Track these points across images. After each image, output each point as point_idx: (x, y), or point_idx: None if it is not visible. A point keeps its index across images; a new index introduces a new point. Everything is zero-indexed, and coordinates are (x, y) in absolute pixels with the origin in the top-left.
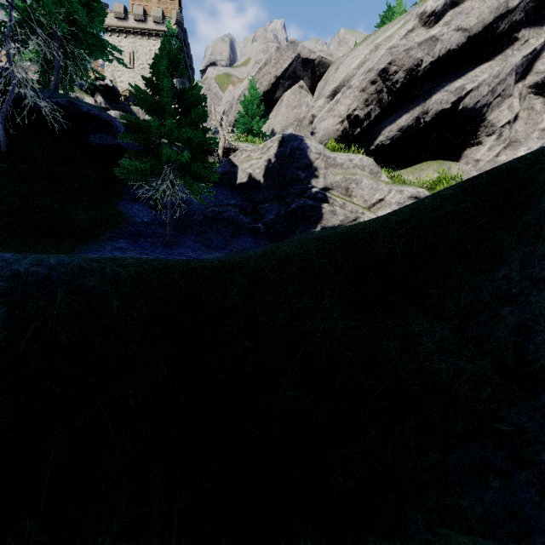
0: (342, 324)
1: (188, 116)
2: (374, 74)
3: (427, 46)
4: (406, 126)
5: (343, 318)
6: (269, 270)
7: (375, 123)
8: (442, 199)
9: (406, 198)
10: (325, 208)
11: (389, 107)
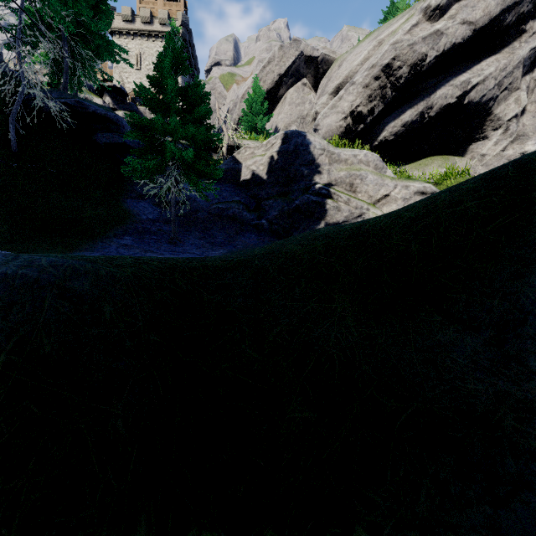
0: (356, 331)
1: (192, 113)
2: (377, 70)
3: (431, 40)
4: (410, 121)
5: (357, 324)
6: (274, 270)
7: (378, 119)
8: (461, 193)
9: (412, 194)
10: (329, 204)
11: (393, 103)
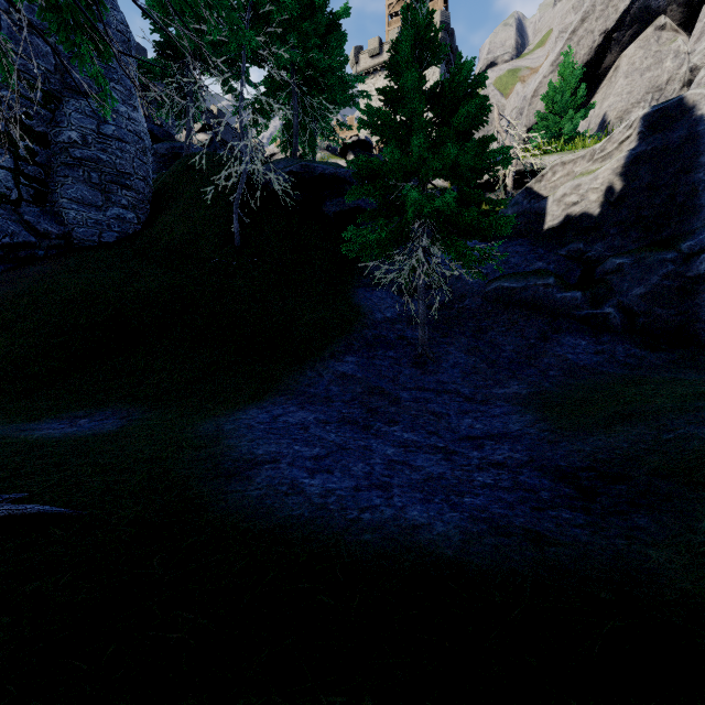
0: None
1: (454, 122)
2: None
3: None
4: None
5: None
6: None
7: None
8: None
9: None
10: None
11: None
